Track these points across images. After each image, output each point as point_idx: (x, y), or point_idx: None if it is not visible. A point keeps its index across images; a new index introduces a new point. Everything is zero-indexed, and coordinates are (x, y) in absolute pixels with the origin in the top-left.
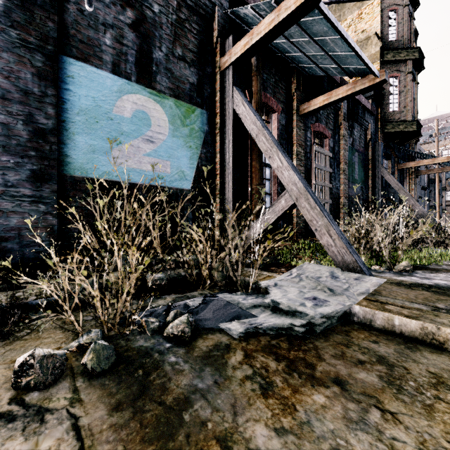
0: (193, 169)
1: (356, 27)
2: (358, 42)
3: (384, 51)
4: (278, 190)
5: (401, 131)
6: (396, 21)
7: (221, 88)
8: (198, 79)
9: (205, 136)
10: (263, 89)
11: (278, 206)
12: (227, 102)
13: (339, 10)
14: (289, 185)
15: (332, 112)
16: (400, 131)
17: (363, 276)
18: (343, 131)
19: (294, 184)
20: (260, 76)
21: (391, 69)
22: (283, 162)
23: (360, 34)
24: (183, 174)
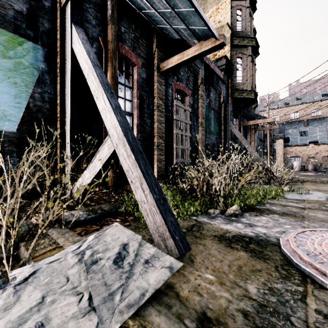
0: (19, 109)
1: (215, 18)
2: (216, 29)
3: (233, 37)
4: (139, 137)
5: (244, 97)
6: (241, 17)
7: (62, 25)
8: (29, 9)
9: (41, 74)
10: (121, 41)
11: (103, 152)
12: (67, 40)
13: (204, 4)
14: (111, 129)
15: (192, 75)
16: (243, 98)
17: (159, 254)
18: (201, 92)
19: (114, 128)
20: (115, 25)
21: (238, 51)
22: (106, 102)
23: (217, 23)
24: (2, 114)
